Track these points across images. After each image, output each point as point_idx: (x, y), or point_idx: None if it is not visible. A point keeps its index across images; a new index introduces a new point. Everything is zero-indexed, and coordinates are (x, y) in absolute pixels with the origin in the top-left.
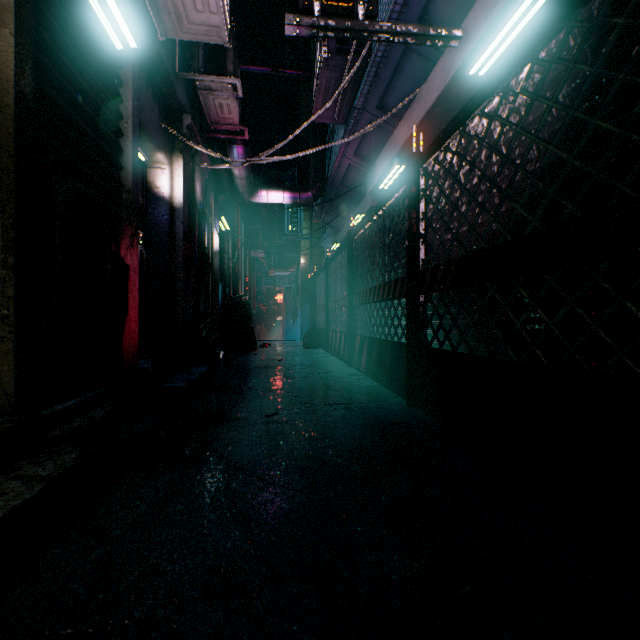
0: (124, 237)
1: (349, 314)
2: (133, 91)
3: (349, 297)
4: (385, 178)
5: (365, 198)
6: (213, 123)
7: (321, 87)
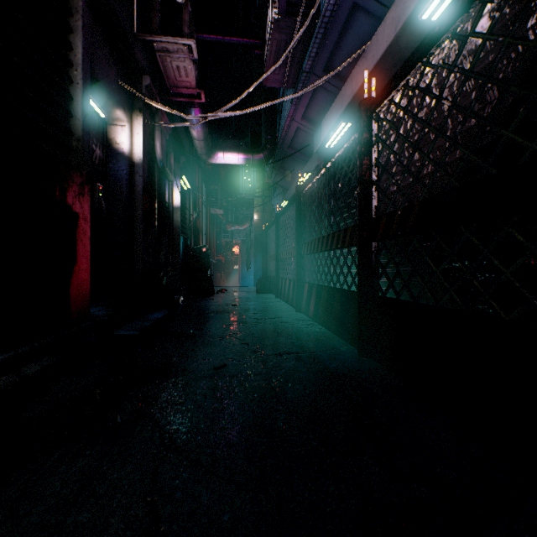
0: (71, 184)
1: (298, 263)
2: (83, 39)
3: (298, 247)
4: (331, 136)
5: (311, 158)
6: (172, 86)
7: (272, 50)
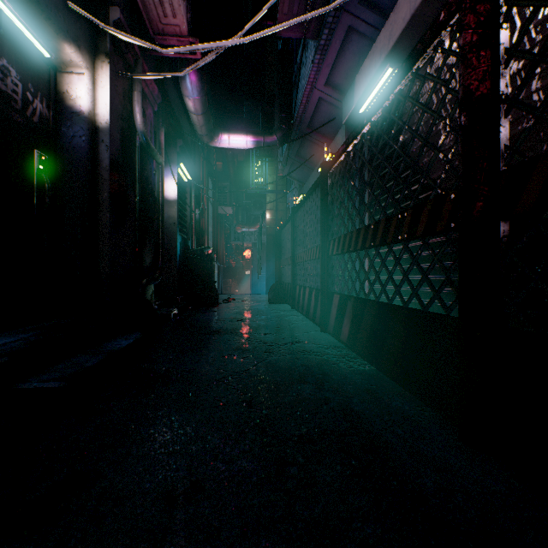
0: None
1: (323, 266)
2: None
3: (323, 245)
4: (369, 94)
5: (337, 136)
6: (156, 33)
7: None
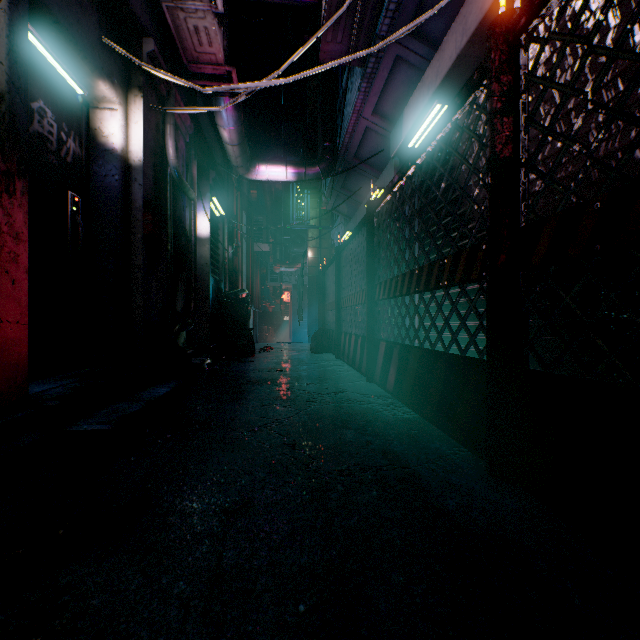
0: None
1: (369, 312)
2: None
3: (369, 289)
4: (418, 129)
5: (386, 169)
6: (190, 62)
7: (332, 2)
